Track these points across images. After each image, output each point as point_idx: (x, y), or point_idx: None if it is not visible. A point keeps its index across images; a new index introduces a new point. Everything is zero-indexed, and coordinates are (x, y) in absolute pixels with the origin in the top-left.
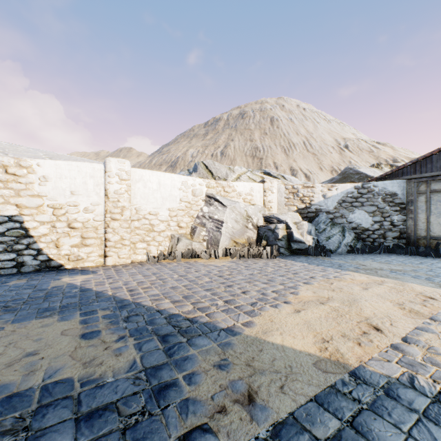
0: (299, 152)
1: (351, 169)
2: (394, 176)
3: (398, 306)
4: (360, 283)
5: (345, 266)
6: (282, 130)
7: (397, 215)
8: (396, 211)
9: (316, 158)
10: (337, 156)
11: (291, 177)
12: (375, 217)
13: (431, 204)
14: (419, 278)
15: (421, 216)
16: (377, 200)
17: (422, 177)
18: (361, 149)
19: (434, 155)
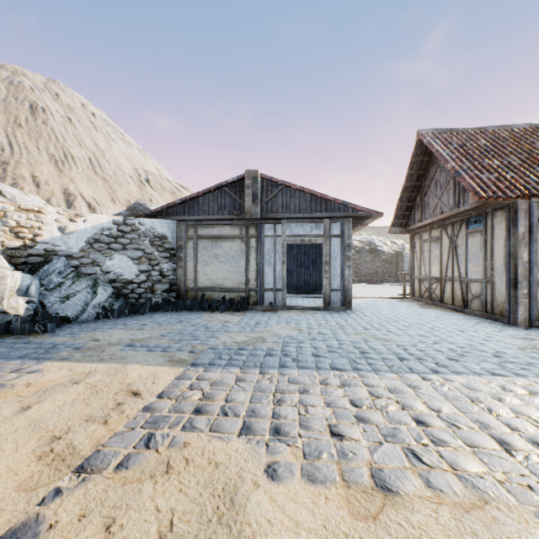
0: (82, 171)
1: (142, 206)
2: (165, 215)
3: (45, 448)
4: (33, 393)
5: (59, 348)
6: (54, 130)
7: (168, 263)
8: (167, 258)
9: (108, 185)
10: (136, 189)
11: (17, 193)
12: (142, 265)
13: (199, 252)
14: (155, 350)
15: (190, 265)
16: (144, 243)
17: (190, 220)
18: (164, 188)
19: (201, 197)
